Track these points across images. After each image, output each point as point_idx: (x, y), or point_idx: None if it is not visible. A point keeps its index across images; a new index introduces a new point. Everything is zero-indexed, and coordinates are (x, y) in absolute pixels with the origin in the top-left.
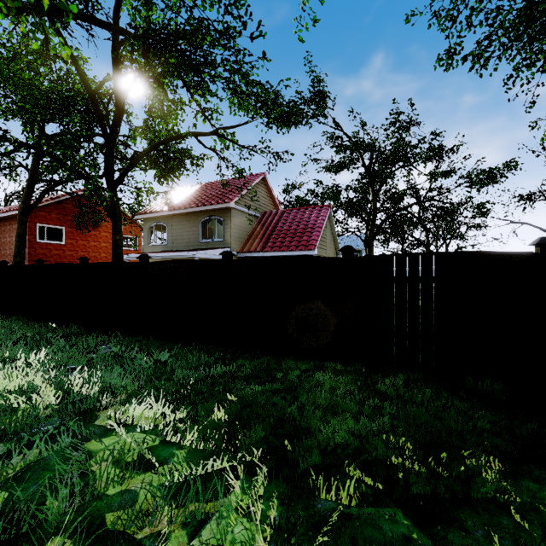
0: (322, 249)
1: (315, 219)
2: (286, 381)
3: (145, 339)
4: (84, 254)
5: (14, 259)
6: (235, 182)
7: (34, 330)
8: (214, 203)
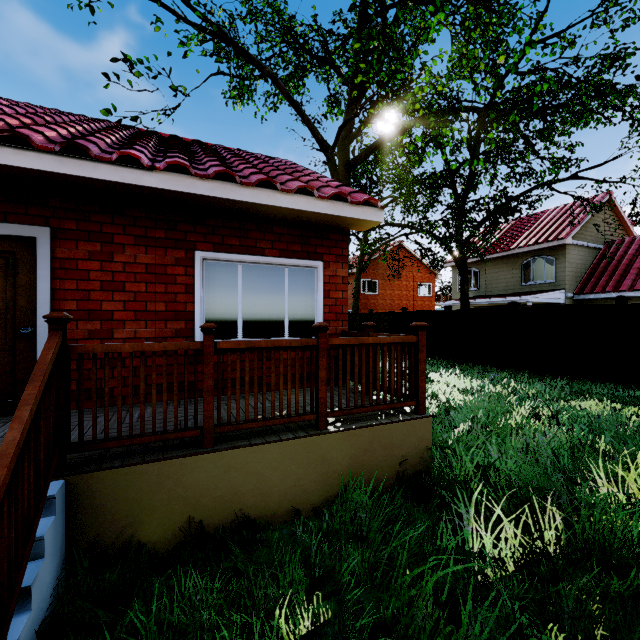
0: None
1: None
2: None
3: (521, 371)
4: (390, 302)
5: (353, 308)
6: (563, 212)
7: None
8: (542, 242)
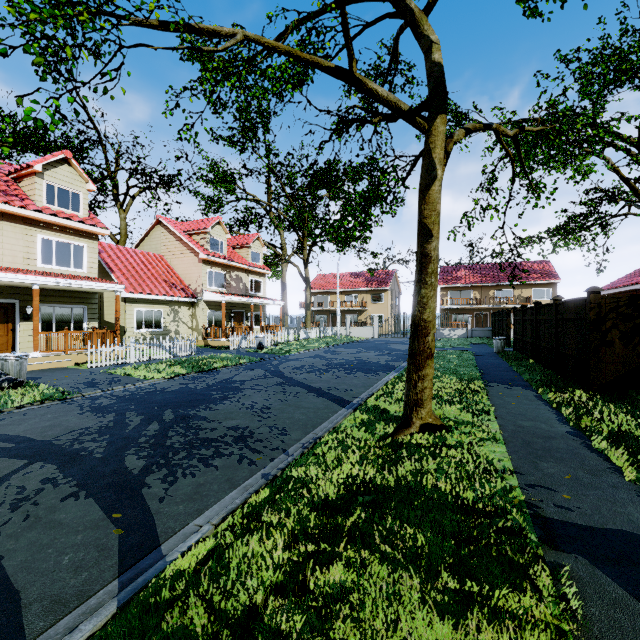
0: None
1: None
2: None
3: None
4: None
5: None
6: None
7: None
8: None
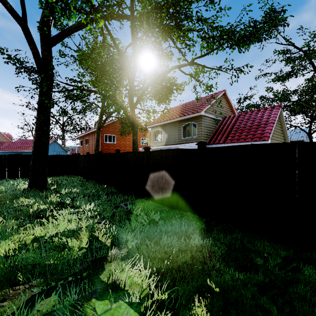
0: (273, 140)
1: (267, 117)
2: (268, 271)
3: (147, 201)
4: (124, 148)
5: (95, 151)
6: (204, 99)
7: (96, 188)
8: (190, 113)
